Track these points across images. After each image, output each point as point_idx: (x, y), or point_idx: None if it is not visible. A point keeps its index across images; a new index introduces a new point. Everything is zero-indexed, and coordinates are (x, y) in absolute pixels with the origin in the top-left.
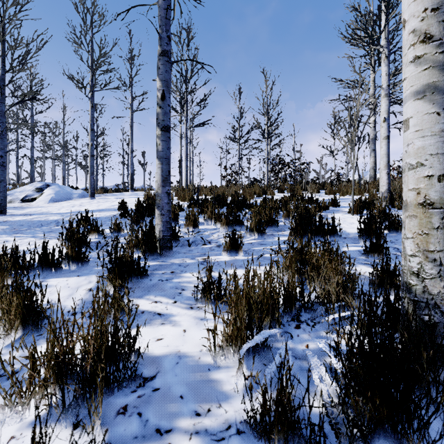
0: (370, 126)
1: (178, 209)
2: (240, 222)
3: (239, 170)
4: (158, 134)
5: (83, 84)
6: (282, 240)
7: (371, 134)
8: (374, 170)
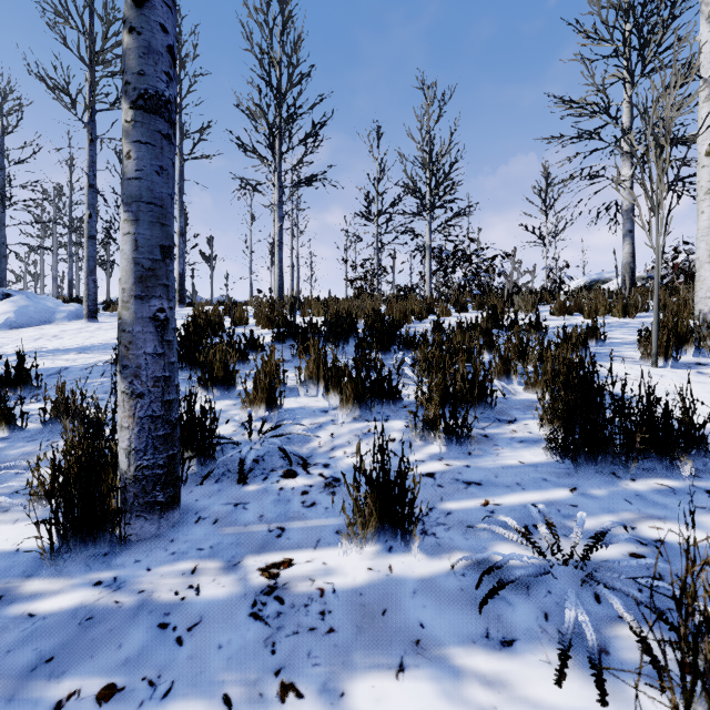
0: (623, 187)
1: (251, 348)
2: (391, 392)
3: (378, 270)
4: (124, 120)
5: (69, 94)
6: (527, 464)
7: (625, 202)
8: (632, 268)
